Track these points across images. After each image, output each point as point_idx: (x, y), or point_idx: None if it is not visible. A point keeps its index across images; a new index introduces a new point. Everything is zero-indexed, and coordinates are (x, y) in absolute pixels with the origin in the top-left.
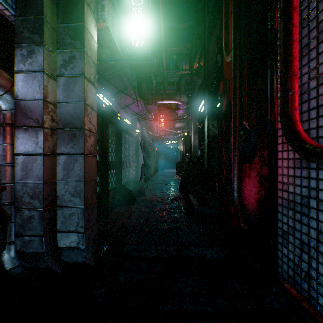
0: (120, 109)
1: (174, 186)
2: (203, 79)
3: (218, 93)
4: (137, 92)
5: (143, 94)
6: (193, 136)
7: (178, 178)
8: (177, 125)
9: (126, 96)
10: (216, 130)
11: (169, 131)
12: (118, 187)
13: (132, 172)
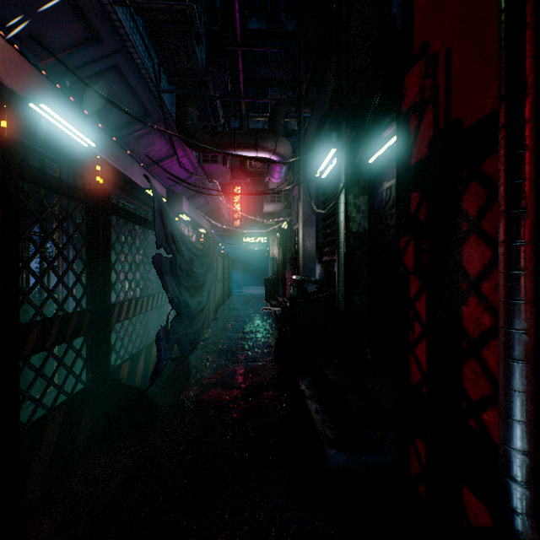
0: (133, 164)
1: (262, 340)
2: (330, 101)
3: (389, 115)
4: (176, 126)
5: (190, 130)
6: (302, 230)
7: (270, 312)
8: (267, 209)
9: (151, 137)
10: (366, 221)
11: (253, 219)
12: (95, 388)
13: (161, 319)
